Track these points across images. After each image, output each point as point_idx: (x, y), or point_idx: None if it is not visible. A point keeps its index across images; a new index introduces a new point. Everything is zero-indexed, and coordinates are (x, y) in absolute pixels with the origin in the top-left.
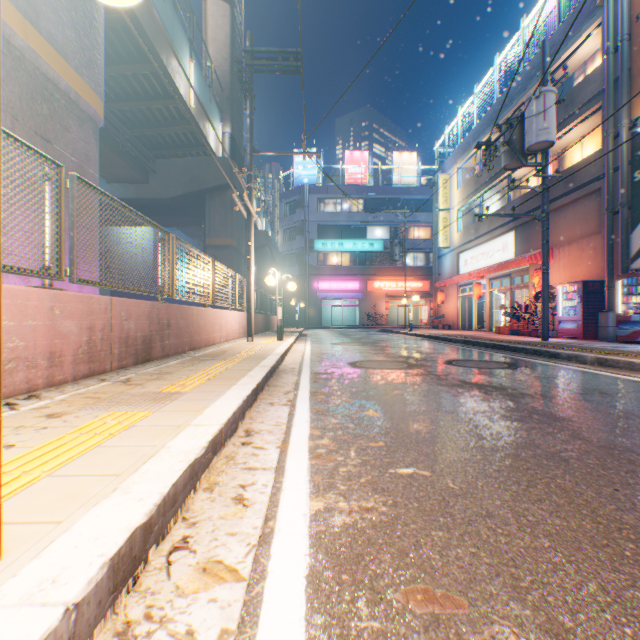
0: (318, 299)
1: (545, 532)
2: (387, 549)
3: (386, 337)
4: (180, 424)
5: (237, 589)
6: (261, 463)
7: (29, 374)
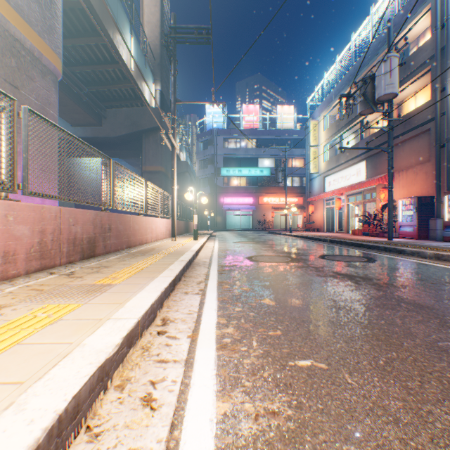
0: (223, 210)
1: None
2: None
3: (273, 237)
4: (101, 318)
5: None
6: (172, 355)
7: None
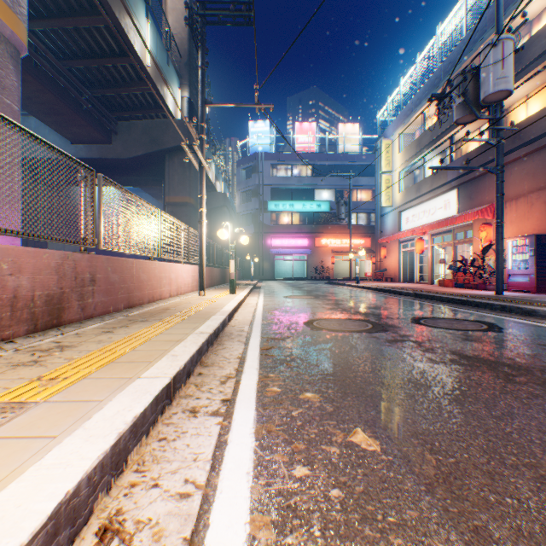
0: (271, 254)
1: None
2: None
3: (335, 289)
4: None
5: None
6: None
7: None
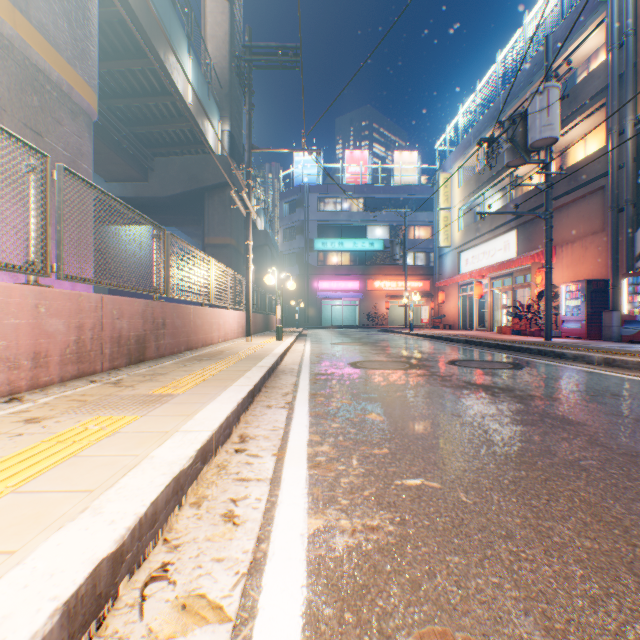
0: (318, 299)
1: (575, 557)
2: (396, 579)
3: (387, 337)
4: (168, 430)
5: (220, 633)
6: (255, 473)
7: (11, 375)
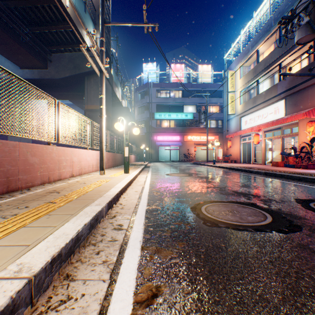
0: (157, 146)
1: None
2: None
3: (200, 168)
4: None
5: None
6: None
7: None
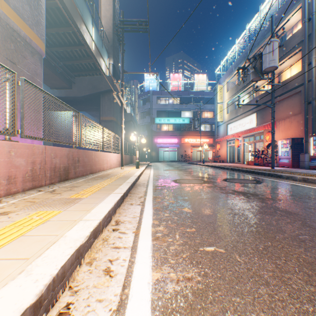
0: (157, 147)
1: (307, 298)
2: (204, 314)
3: (191, 166)
4: (76, 219)
5: None
6: (123, 243)
7: None
